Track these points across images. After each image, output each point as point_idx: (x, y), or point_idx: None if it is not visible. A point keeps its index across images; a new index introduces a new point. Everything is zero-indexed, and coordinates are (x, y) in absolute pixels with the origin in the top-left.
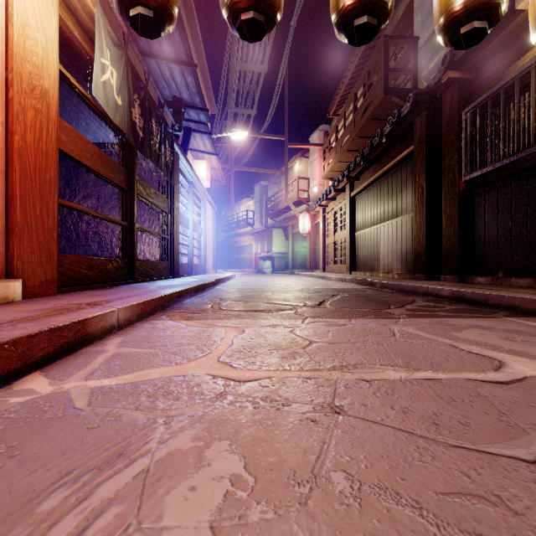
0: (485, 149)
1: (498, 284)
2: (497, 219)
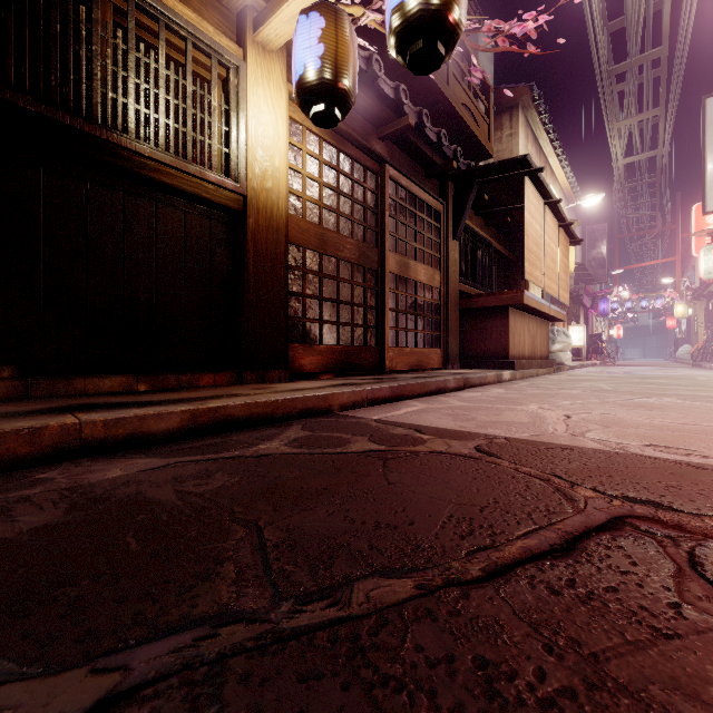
0: None
1: (43, 395)
2: None
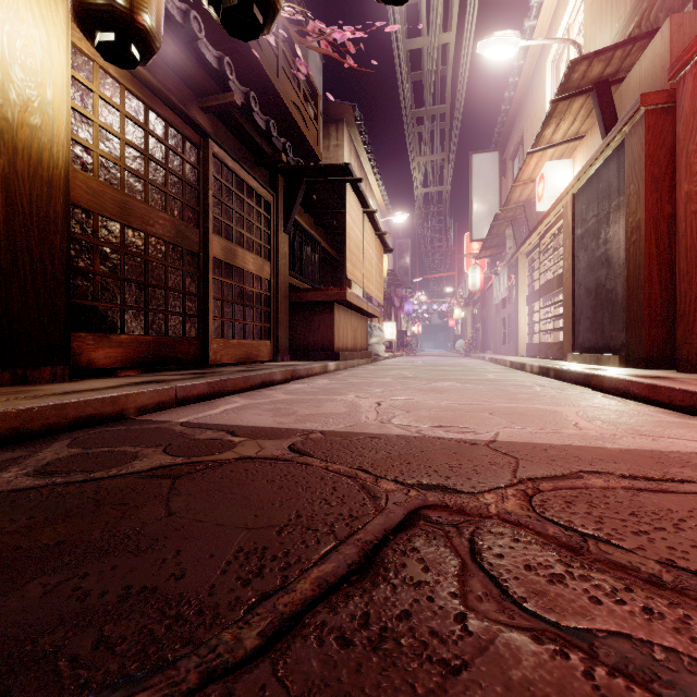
0: None
1: None
2: None
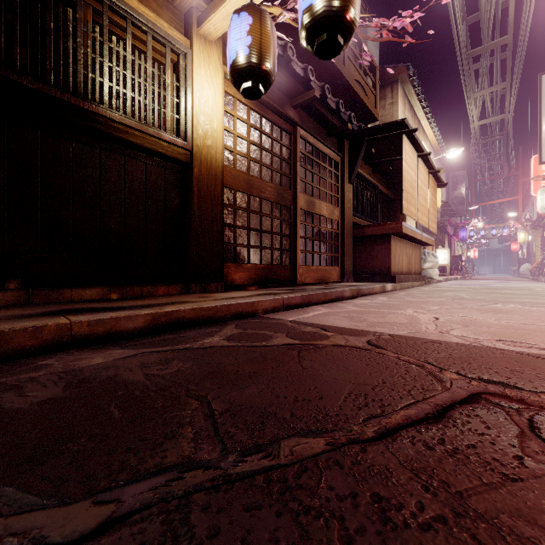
0: (1, 27)
1: (40, 301)
2: (2, 177)
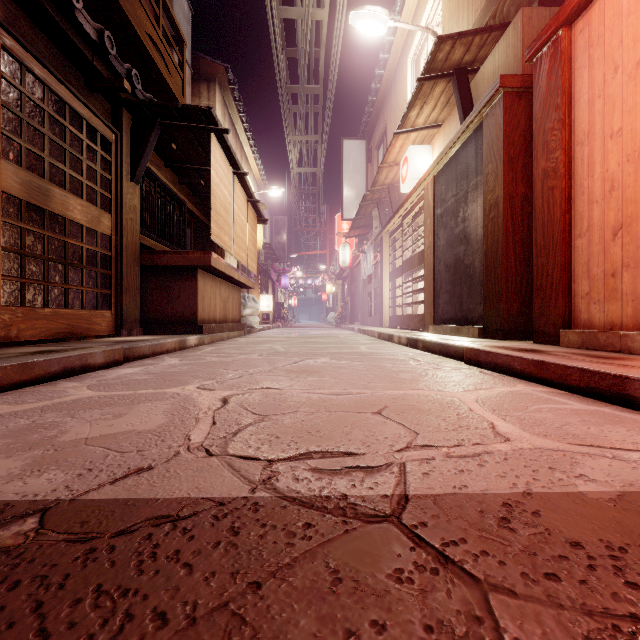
0: None
1: None
2: None
